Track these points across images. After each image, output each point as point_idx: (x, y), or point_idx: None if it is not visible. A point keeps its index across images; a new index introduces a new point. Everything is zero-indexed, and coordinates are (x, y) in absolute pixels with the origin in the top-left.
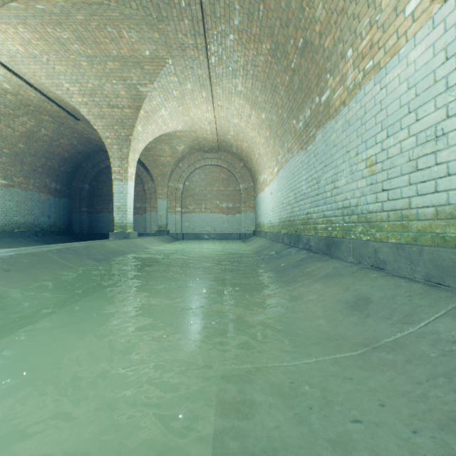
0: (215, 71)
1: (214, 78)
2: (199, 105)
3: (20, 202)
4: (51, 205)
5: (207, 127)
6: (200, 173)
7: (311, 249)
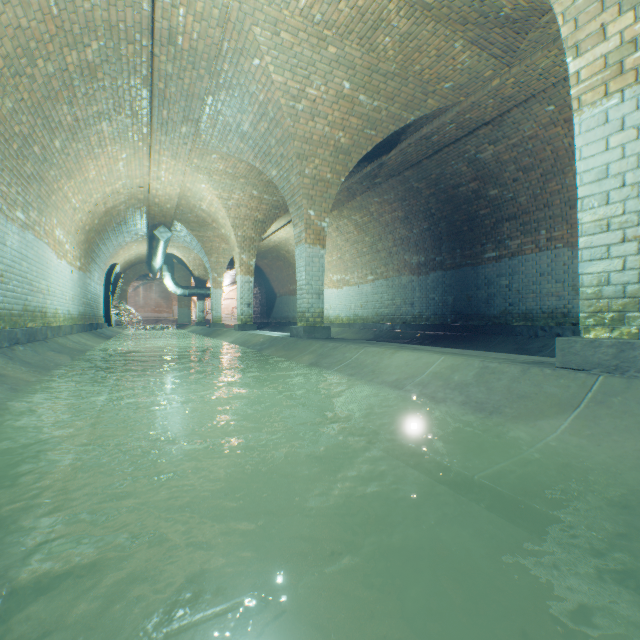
0: None
1: None
2: None
3: None
4: None
5: None
6: None
7: None
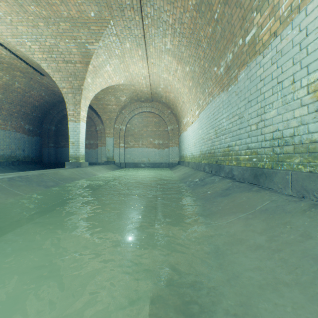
0: (148, 31)
1: (147, 37)
2: (136, 62)
3: None
4: (25, 142)
5: (143, 82)
6: (138, 118)
7: (234, 178)
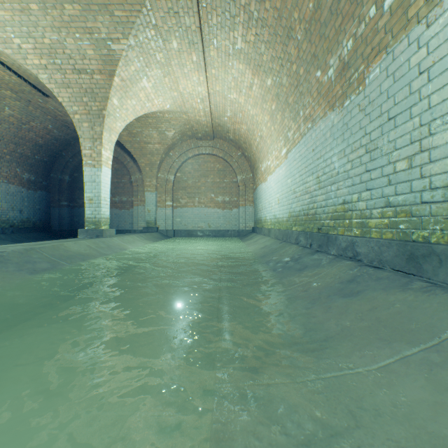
0: (207, 20)
1: (206, 31)
2: (189, 73)
3: None
4: (23, 198)
5: (200, 107)
6: (193, 163)
7: (360, 259)
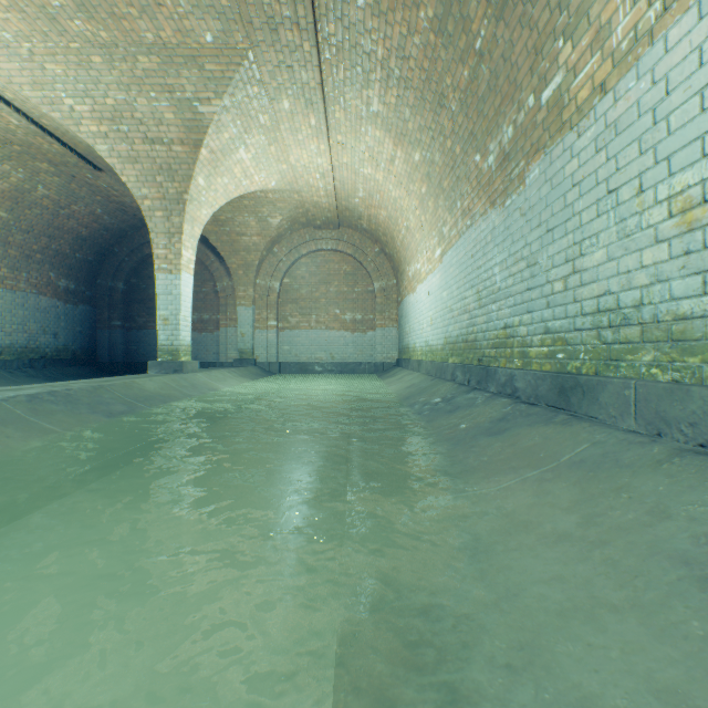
0: (332, 75)
1: (329, 88)
2: (305, 141)
3: (2, 311)
4: (59, 316)
5: (319, 184)
6: (308, 263)
7: (518, 396)
